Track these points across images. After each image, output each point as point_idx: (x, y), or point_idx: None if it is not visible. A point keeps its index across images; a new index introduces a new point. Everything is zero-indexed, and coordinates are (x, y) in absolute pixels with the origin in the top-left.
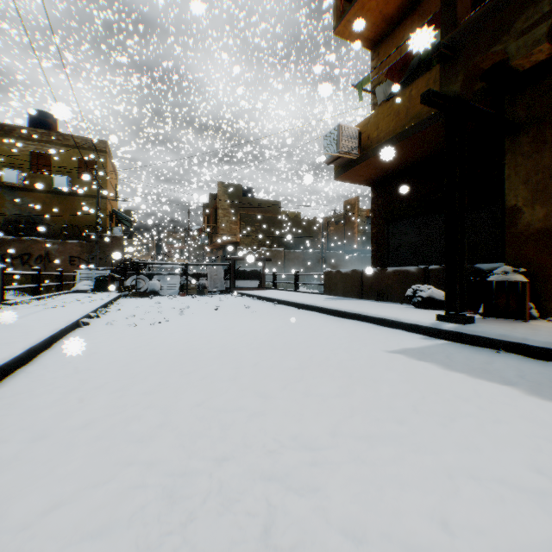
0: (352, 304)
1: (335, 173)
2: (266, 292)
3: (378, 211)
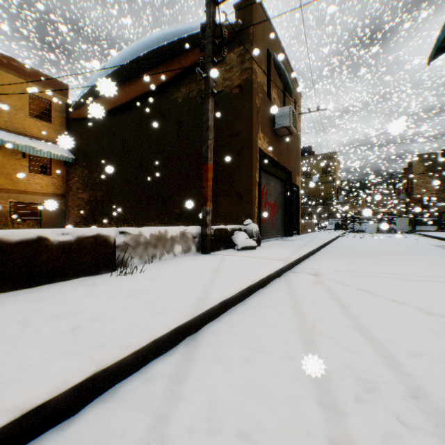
0: None
1: None
2: (432, 233)
3: None
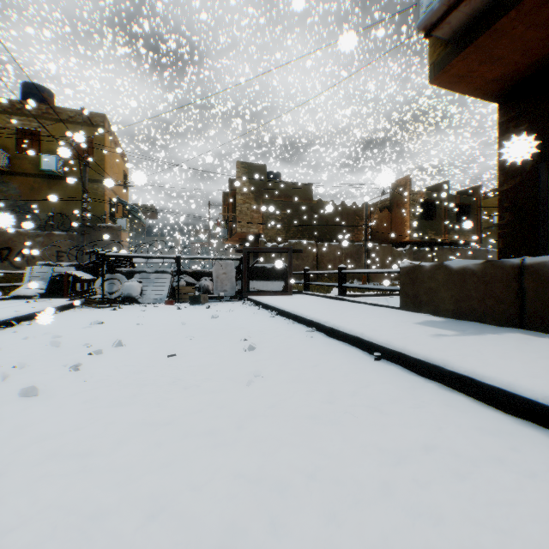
0: None
1: (432, 67)
2: (294, 302)
3: None
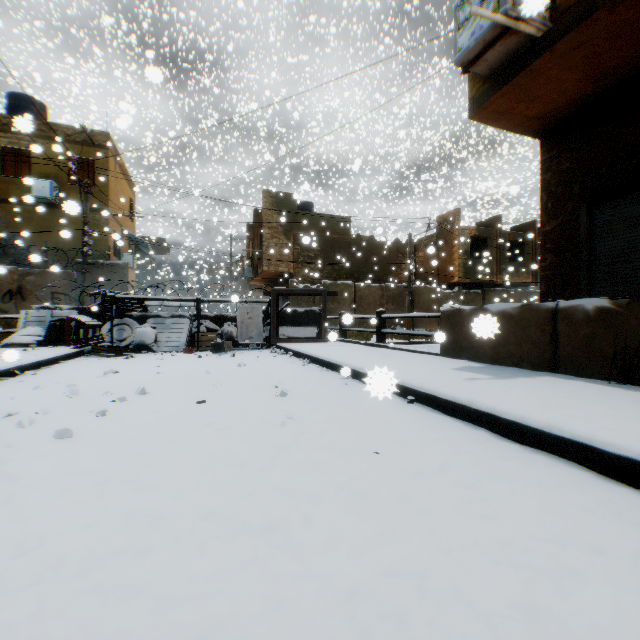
0: (584, 403)
1: (472, 102)
2: (329, 349)
3: (559, 185)
